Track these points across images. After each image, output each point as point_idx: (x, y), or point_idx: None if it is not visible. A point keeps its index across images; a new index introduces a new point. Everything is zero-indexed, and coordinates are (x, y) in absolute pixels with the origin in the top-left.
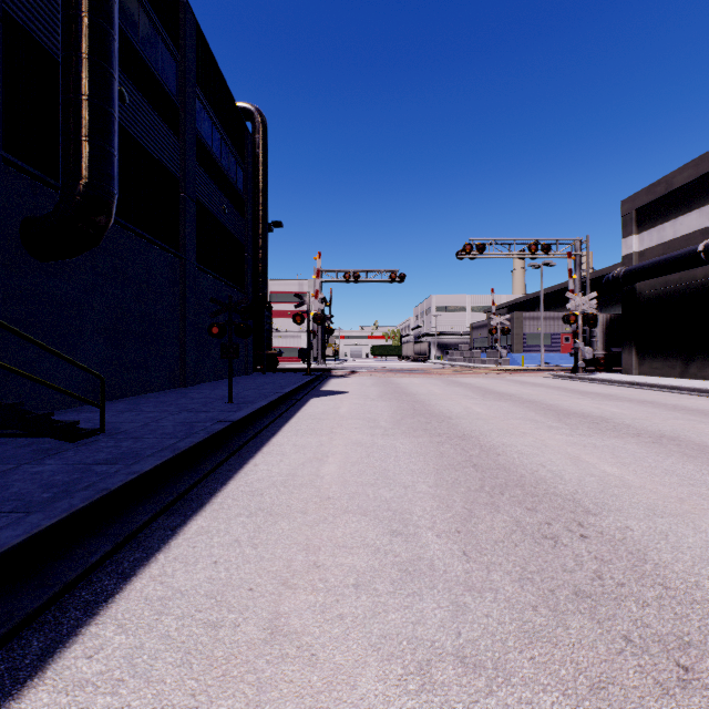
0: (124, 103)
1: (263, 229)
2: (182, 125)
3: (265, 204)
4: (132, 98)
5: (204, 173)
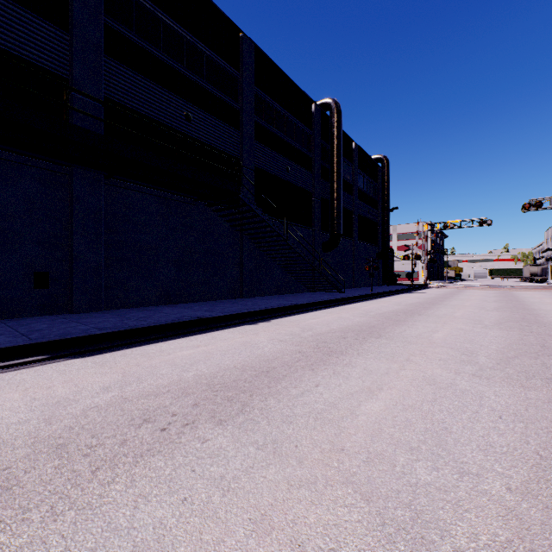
0: None
1: (386, 215)
2: (353, 190)
3: (388, 202)
4: None
5: (360, 201)
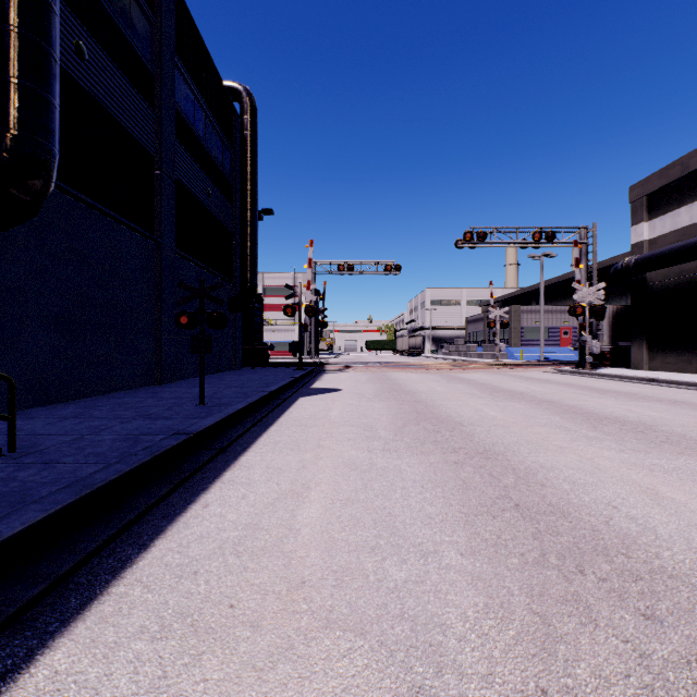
0: (82, 59)
1: (251, 216)
2: (157, 95)
3: (253, 189)
4: (93, 54)
5: (185, 151)
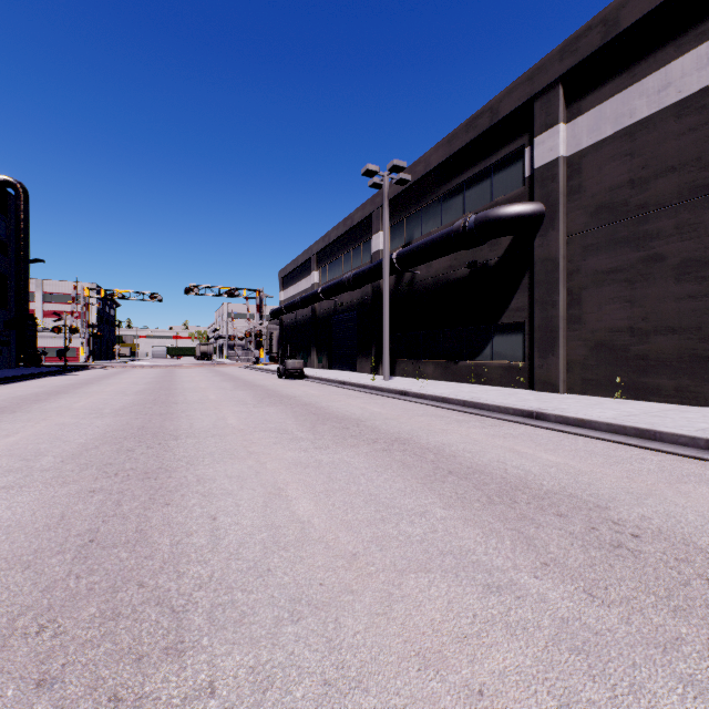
0: None
1: (25, 268)
2: None
3: (27, 250)
4: None
5: None
